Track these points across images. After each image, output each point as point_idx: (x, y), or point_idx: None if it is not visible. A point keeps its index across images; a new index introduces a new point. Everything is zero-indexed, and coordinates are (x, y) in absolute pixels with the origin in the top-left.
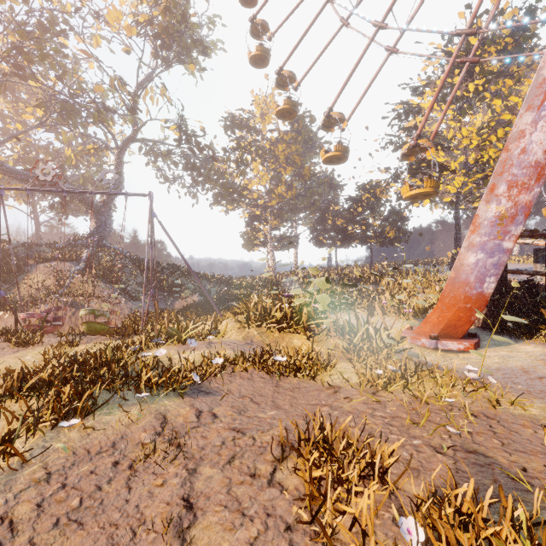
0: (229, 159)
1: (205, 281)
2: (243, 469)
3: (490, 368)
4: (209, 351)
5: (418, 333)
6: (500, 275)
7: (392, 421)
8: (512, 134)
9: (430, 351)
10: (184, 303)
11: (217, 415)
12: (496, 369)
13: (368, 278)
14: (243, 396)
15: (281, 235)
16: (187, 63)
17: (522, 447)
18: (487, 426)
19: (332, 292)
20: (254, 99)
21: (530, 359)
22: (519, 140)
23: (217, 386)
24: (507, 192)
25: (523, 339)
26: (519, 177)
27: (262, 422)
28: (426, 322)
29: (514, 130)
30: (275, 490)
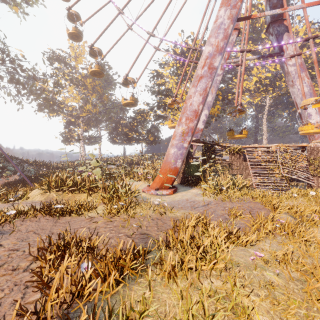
0: (47, 81)
1: (27, 164)
2: (8, 268)
3: (175, 201)
4: (5, 207)
5: (151, 188)
6: (183, 158)
7: (113, 228)
8: (187, 96)
9: (154, 196)
10: (6, 180)
11: (2, 245)
12: (177, 201)
13: (140, 162)
14: (29, 231)
15: (89, 136)
16: (11, 4)
17: (165, 228)
18: (156, 223)
19: (101, 167)
20: (70, 45)
21: (191, 195)
22: (189, 99)
23: (10, 229)
24: (185, 121)
25: (193, 187)
26: (189, 115)
27: (35, 242)
28: (154, 182)
29: (188, 94)
30: (26, 273)
